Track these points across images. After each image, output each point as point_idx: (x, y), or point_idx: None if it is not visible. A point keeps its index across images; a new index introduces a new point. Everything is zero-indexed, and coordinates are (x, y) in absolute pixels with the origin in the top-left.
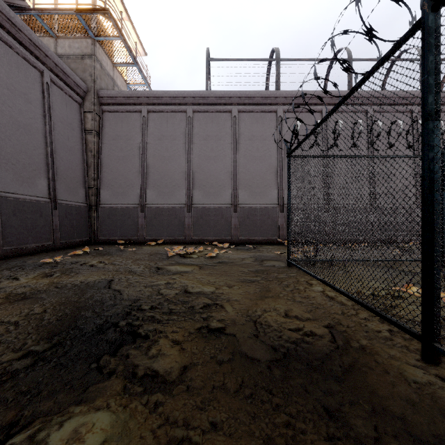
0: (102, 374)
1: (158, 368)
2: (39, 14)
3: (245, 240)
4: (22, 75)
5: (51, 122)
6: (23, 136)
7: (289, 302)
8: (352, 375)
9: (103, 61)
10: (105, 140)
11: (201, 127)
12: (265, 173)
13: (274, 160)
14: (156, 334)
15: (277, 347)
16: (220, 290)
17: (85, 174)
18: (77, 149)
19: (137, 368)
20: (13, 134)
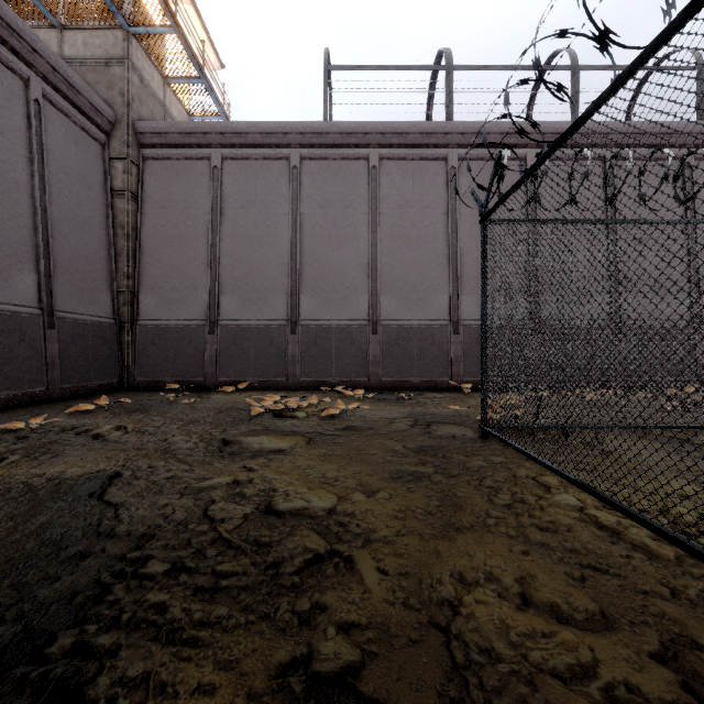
0: None
1: None
2: None
3: (391, 384)
4: None
5: (44, 172)
6: None
7: (518, 550)
8: None
9: (145, 72)
10: (148, 208)
11: (315, 186)
12: (428, 266)
13: (443, 244)
14: (145, 702)
15: None
16: (346, 507)
17: (112, 267)
18: (97, 222)
19: None
20: None
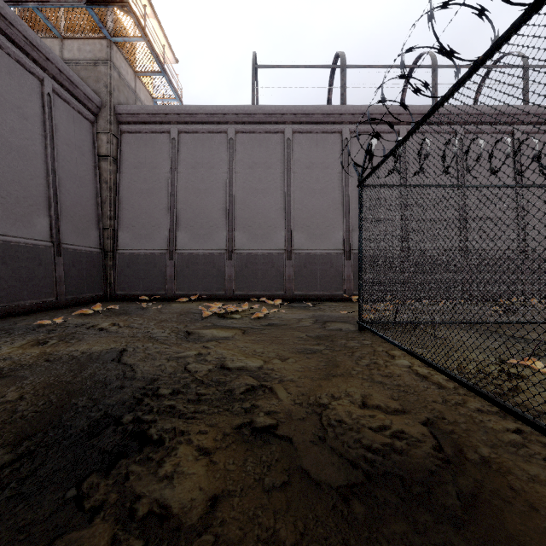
0: (81, 512)
1: (172, 500)
2: (40, 7)
3: (301, 296)
4: (15, 83)
5: (53, 145)
6: (16, 162)
7: (366, 384)
8: (480, 515)
9: (122, 69)
10: (124, 168)
11: (246, 152)
12: (328, 210)
13: (339, 194)
14: (175, 436)
15: (356, 460)
16: (269, 366)
17: (99, 211)
18: (88, 179)
19: (138, 500)
20: (3, 159)
